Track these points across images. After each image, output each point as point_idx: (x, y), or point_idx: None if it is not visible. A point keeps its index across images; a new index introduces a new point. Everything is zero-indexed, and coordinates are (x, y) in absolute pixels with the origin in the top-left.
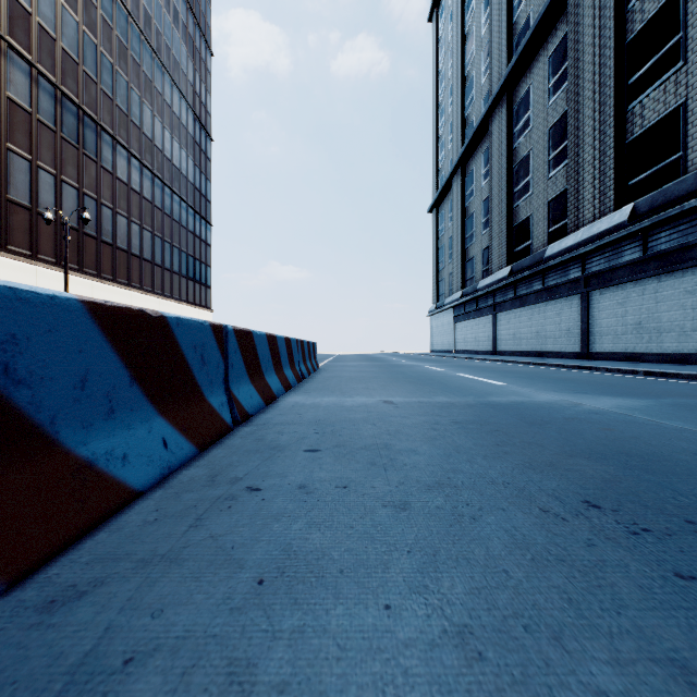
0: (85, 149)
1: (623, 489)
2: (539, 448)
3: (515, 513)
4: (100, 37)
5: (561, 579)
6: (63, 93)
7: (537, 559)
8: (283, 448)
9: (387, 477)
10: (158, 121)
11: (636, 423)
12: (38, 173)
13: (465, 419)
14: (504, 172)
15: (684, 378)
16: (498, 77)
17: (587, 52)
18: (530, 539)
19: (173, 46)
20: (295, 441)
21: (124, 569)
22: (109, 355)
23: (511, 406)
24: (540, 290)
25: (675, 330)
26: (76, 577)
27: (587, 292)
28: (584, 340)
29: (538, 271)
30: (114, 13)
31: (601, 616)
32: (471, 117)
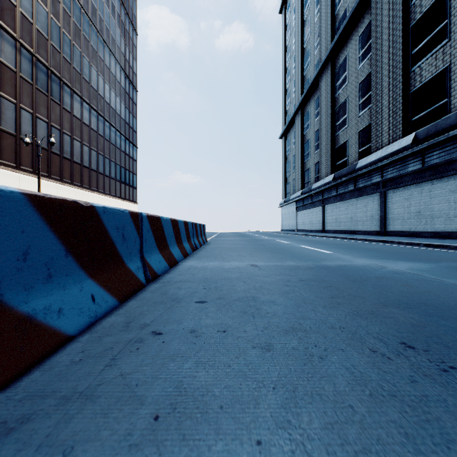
0: (52, 96)
1: (428, 332)
2: (362, 299)
3: (352, 353)
4: (62, 22)
5: (396, 414)
6: (37, 59)
7: (374, 394)
8: (180, 300)
9: (255, 323)
10: (101, 78)
11: (426, 280)
12: (21, 112)
13: (308, 278)
14: (329, 112)
15: (451, 248)
16: (325, 50)
17: (384, 33)
18: (366, 376)
19: (111, 28)
20: (189, 295)
21: (48, 405)
22: (47, 234)
23: (338, 268)
24: (353, 190)
25: (443, 216)
26: (8, 414)
27: (384, 191)
28: (382, 223)
29: (352, 177)
30: (72, 6)
31: (435, 451)
32: (307, 76)
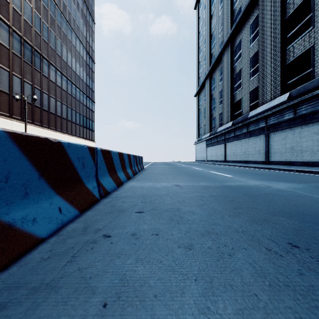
0: (35, 66)
1: (307, 235)
2: (256, 210)
3: (252, 251)
4: (42, 14)
5: (291, 301)
6: (25, 40)
7: (272, 285)
8: (124, 210)
9: (179, 228)
10: (69, 54)
11: (301, 196)
12: (13, 77)
13: (216, 194)
14: (229, 78)
15: (315, 173)
16: (226, 34)
17: (268, 23)
18: (265, 270)
19: (76, 19)
20: (131, 207)
21: (21, 295)
22: (25, 163)
23: (237, 187)
24: (246, 132)
25: (309, 151)
26: None
27: (268, 133)
28: (266, 155)
29: (245, 124)
30: (49, 3)
31: None
32: (214, 53)
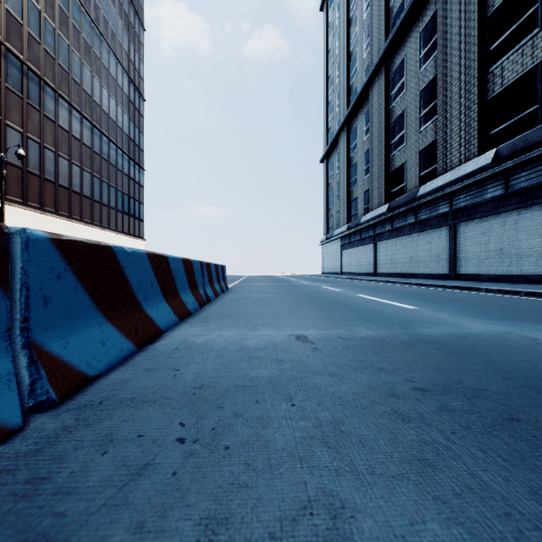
0: (29, 99)
1: None
2: None
3: None
4: (43, 4)
5: None
6: (8, 48)
7: None
8: None
9: None
10: (97, 80)
11: None
12: None
13: (428, 380)
14: (383, 128)
15: None
16: (377, 51)
17: (454, 25)
18: None
19: (110, 19)
20: (113, 493)
21: None
22: None
23: (460, 345)
24: (414, 223)
25: (534, 255)
26: None
27: (454, 224)
28: (451, 264)
29: (412, 207)
30: None
31: None
32: (354, 85)
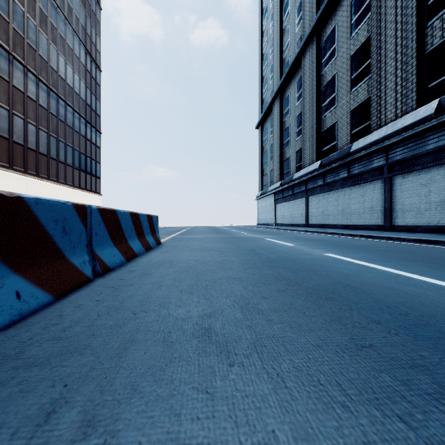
0: None
1: None
2: None
3: None
4: None
5: None
6: None
7: None
8: None
9: None
10: (53, 48)
11: None
12: None
13: None
14: (314, 92)
15: None
16: (309, 24)
17: None
18: None
19: None
20: None
21: None
22: None
23: None
24: (346, 177)
25: None
26: None
27: (390, 177)
28: (387, 215)
29: (345, 163)
30: None
31: None
32: (287, 58)
